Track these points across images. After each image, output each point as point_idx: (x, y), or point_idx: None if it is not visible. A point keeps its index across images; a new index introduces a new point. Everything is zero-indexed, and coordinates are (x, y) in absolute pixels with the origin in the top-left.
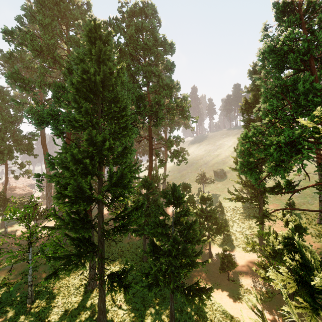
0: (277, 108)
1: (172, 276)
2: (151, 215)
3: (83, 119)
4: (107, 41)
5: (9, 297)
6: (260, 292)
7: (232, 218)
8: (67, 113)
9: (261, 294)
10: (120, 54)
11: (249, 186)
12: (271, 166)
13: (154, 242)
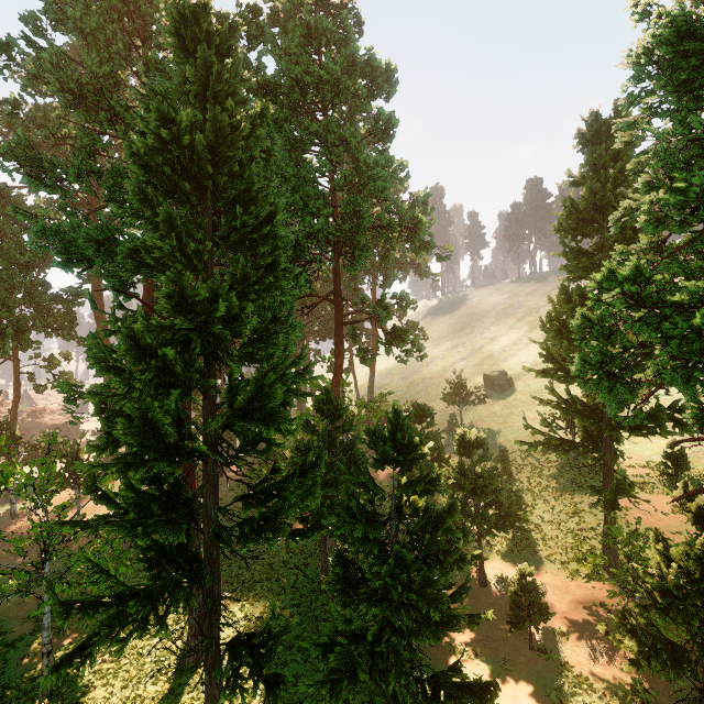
0: (700, 199)
1: (392, 657)
2: (340, 482)
3: (160, 245)
4: (229, 49)
5: None
6: (617, 687)
7: (532, 487)
8: (137, 237)
9: (620, 693)
10: (265, 96)
11: (578, 413)
12: (674, 368)
13: (345, 557)
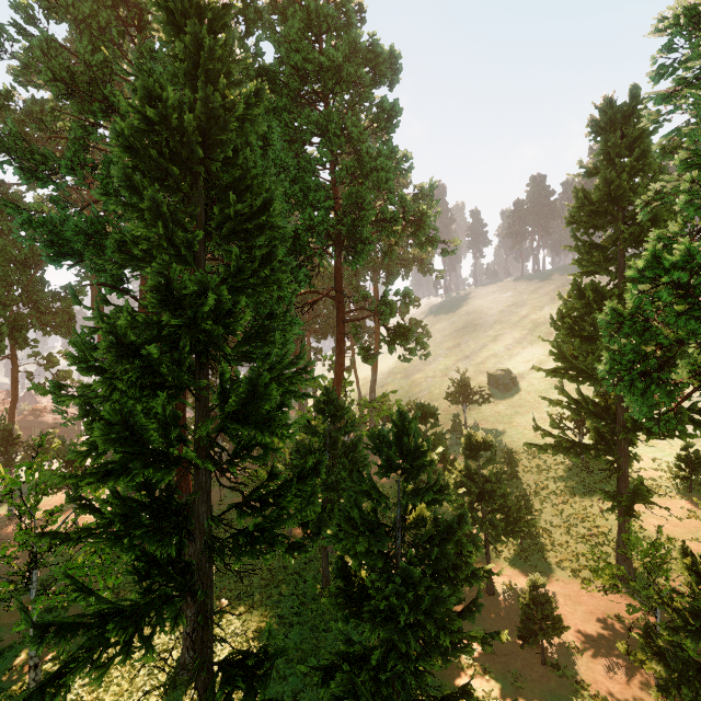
0: None
1: (398, 684)
2: (341, 486)
3: (145, 234)
4: (222, 27)
5: None
6: None
7: (539, 489)
8: (130, 231)
9: None
10: None
11: (590, 415)
12: None
13: (347, 569)
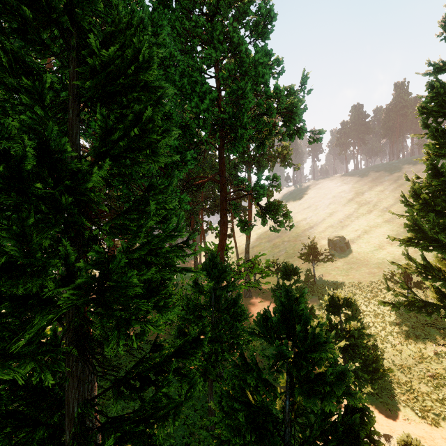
0: None
1: None
2: (224, 339)
3: None
4: None
5: None
6: None
7: (378, 331)
8: None
9: None
10: None
11: (440, 279)
12: None
13: None
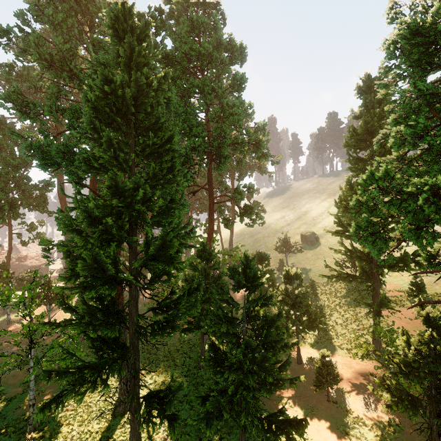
0: (424, 131)
1: (243, 404)
2: (212, 300)
3: (104, 156)
4: (144, 37)
5: (3, 421)
6: (380, 423)
7: (330, 303)
8: (87, 150)
9: (381, 426)
10: (166, 63)
11: (357, 258)
12: (410, 230)
13: (215, 345)
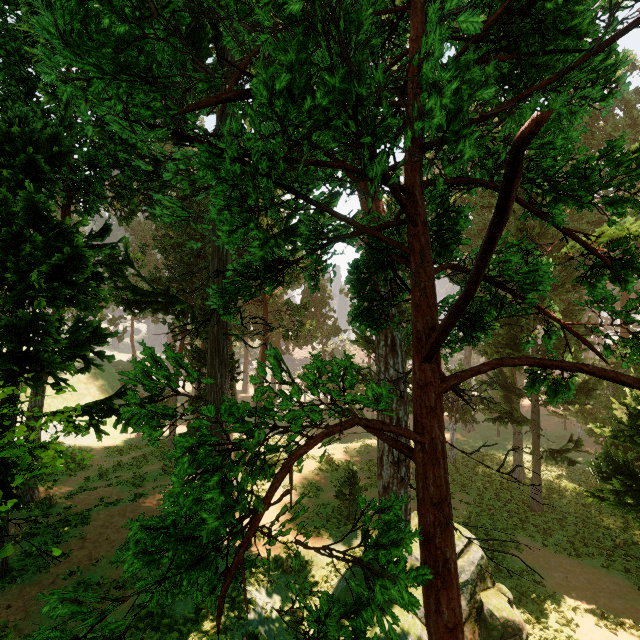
0: None
1: None
2: None
3: None
4: None
5: None
6: None
7: None
8: None
9: None
10: None
11: None
12: None
13: None
